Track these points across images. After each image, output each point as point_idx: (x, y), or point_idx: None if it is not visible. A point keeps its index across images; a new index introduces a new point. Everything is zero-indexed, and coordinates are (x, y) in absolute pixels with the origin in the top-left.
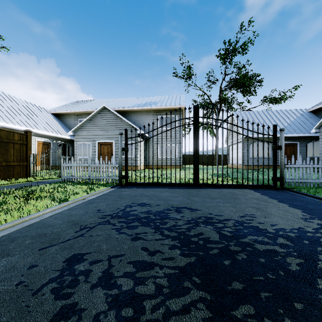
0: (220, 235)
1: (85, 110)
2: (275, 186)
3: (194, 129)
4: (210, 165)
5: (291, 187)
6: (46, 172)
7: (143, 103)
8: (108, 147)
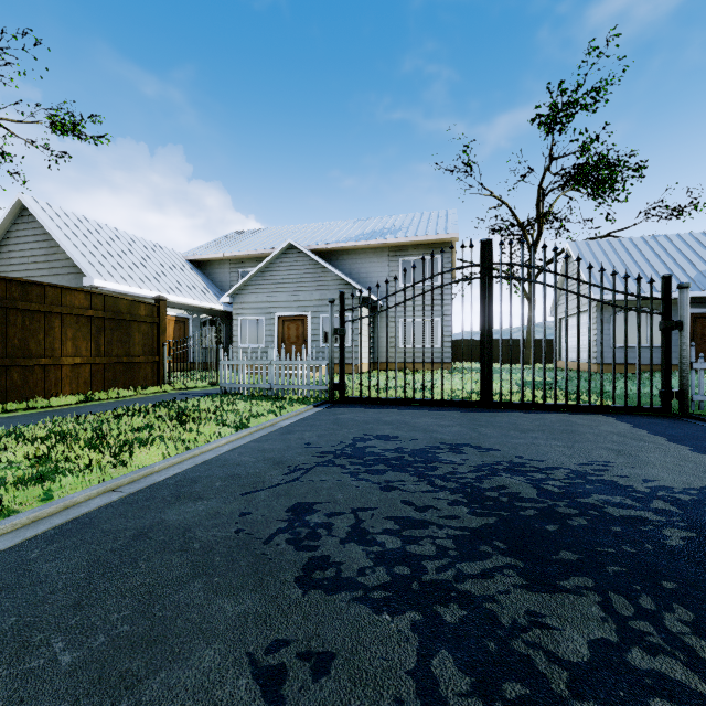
0: (539, 490)
1: (252, 252)
2: (668, 411)
3: (482, 288)
4: (515, 363)
5: (705, 413)
6: (190, 375)
7: (367, 232)
8: (299, 326)
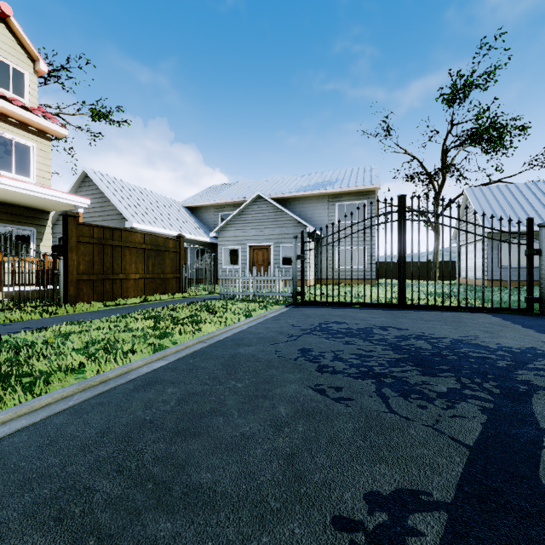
0: (433, 346)
1: (229, 200)
2: (531, 311)
3: (399, 227)
4: (424, 279)
5: None
6: (198, 286)
7: (312, 184)
8: (264, 253)
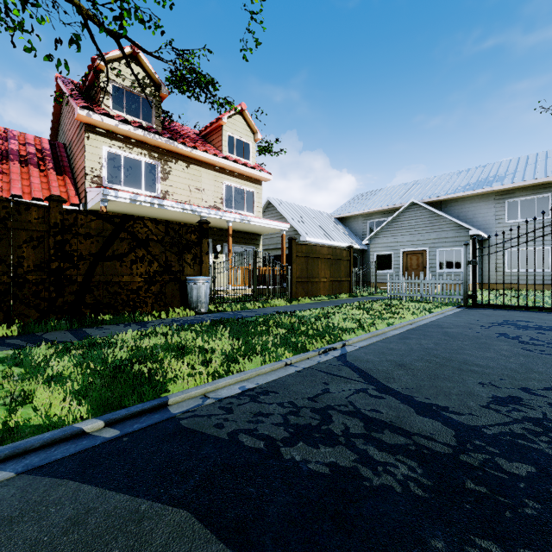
0: None
1: (378, 208)
2: None
3: None
4: None
5: None
6: (363, 288)
7: (472, 182)
8: (418, 257)
